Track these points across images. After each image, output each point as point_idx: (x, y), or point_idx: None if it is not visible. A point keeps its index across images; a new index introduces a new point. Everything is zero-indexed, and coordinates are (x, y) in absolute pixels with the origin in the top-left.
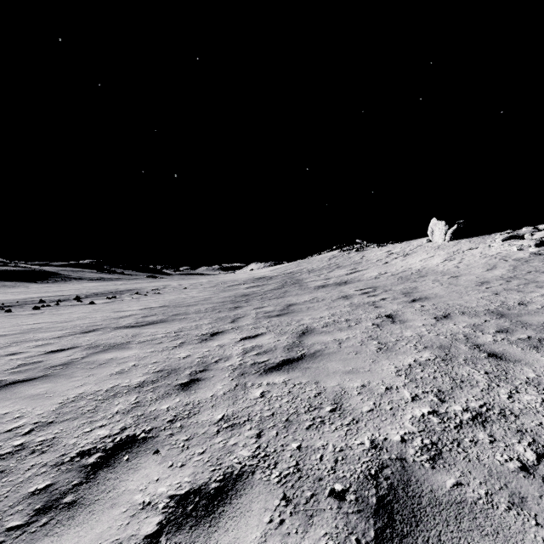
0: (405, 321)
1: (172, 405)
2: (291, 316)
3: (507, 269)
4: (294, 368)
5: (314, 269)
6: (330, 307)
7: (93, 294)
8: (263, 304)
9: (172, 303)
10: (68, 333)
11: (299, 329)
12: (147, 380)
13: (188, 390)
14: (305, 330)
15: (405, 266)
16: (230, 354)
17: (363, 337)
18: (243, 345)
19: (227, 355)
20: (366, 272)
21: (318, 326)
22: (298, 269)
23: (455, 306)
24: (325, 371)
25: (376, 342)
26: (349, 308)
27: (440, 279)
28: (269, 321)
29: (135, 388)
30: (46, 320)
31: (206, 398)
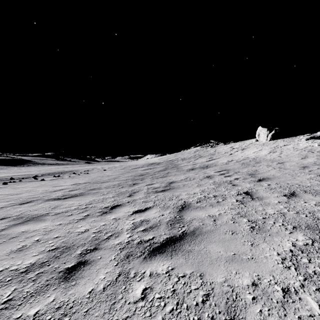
0: (262, 198)
1: (41, 309)
2: (172, 192)
3: (316, 158)
4: (177, 251)
5: (185, 158)
6: (199, 184)
7: (47, 174)
8: (153, 182)
9: (93, 180)
10: (10, 204)
11: (179, 204)
12: (38, 262)
13: (69, 280)
14: (183, 205)
15: (244, 156)
16: (122, 229)
17: (233, 214)
18: (134, 219)
19: (119, 230)
20: (219, 160)
21: (193, 201)
22: (175, 158)
23: (294, 185)
24: (208, 257)
25: (246, 219)
26: (214, 186)
27: (271, 164)
28: (156, 196)
29: (21, 273)
30: (4, 193)
31: (83, 295)
